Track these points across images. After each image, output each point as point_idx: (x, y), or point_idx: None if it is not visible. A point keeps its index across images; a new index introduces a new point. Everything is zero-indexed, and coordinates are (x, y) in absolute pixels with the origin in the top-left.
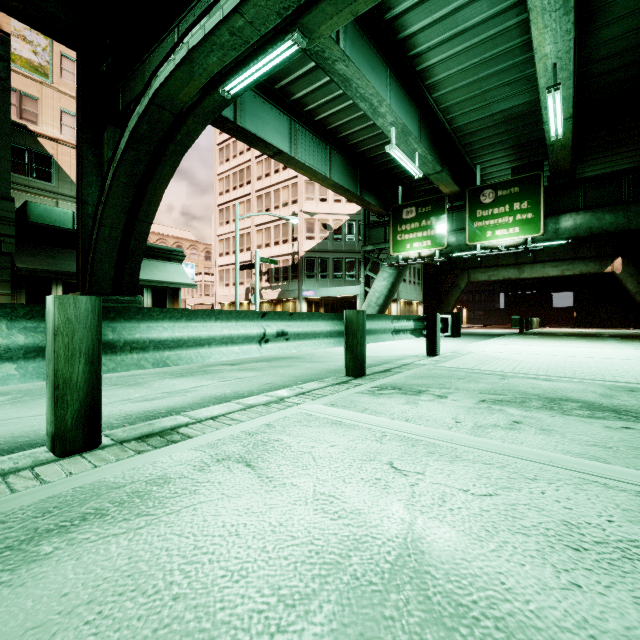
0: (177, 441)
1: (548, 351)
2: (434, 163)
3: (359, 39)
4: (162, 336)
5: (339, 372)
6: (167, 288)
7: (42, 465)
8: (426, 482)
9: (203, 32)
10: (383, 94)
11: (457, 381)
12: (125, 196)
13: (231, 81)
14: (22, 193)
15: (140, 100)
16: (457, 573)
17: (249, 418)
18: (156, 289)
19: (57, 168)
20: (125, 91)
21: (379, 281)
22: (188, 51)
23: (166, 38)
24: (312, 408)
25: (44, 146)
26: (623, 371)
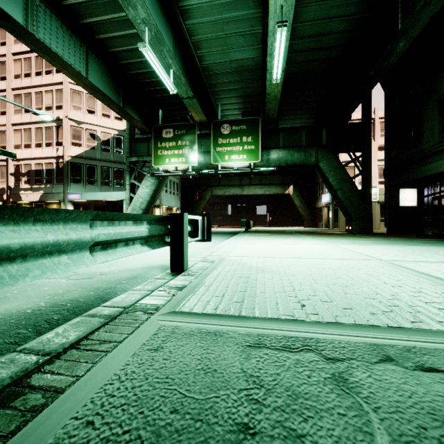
0: None
1: (286, 251)
2: (187, 87)
3: None
4: None
5: None
6: None
7: None
8: None
9: None
10: None
11: None
12: None
13: None
14: None
15: None
16: None
17: None
18: None
19: None
20: None
21: (143, 188)
22: None
23: None
24: None
25: None
26: (408, 287)
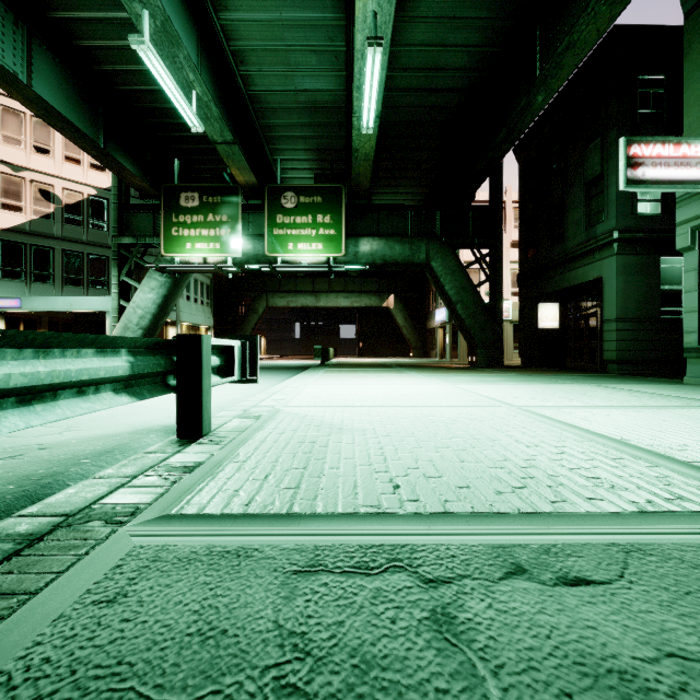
0: None
1: (380, 396)
2: (222, 124)
3: None
4: None
5: None
6: None
7: None
8: None
9: None
10: None
11: None
12: None
13: None
14: None
15: None
16: None
17: None
18: None
19: None
20: None
21: (144, 292)
22: None
23: None
24: None
25: None
26: (548, 447)
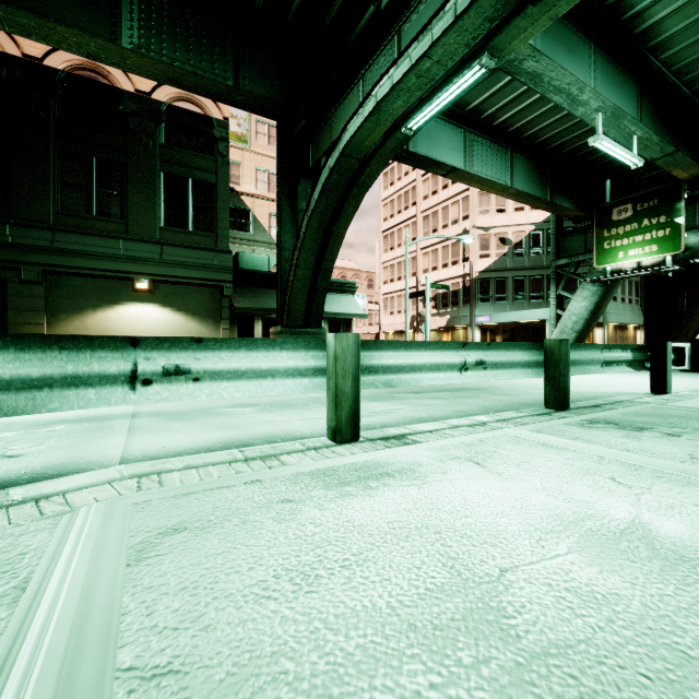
0: (411, 443)
1: None
2: (662, 144)
3: (552, 24)
4: (389, 363)
5: (534, 405)
6: (341, 319)
7: (331, 447)
8: (652, 494)
9: (391, 82)
10: (585, 77)
11: (696, 422)
12: (315, 240)
13: (414, 118)
14: (231, 244)
15: (331, 154)
16: (683, 544)
17: (460, 434)
18: (332, 320)
19: (254, 219)
20: (314, 146)
21: (577, 301)
22: (377, 103)
23: (351, 91)
24: (517, 432)
25: (245, 202)
26: None
